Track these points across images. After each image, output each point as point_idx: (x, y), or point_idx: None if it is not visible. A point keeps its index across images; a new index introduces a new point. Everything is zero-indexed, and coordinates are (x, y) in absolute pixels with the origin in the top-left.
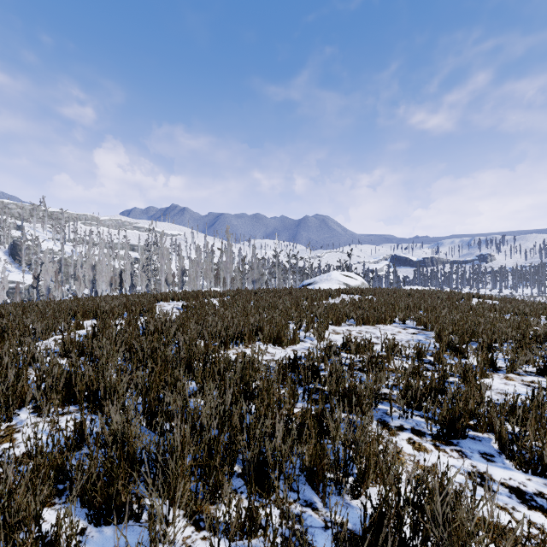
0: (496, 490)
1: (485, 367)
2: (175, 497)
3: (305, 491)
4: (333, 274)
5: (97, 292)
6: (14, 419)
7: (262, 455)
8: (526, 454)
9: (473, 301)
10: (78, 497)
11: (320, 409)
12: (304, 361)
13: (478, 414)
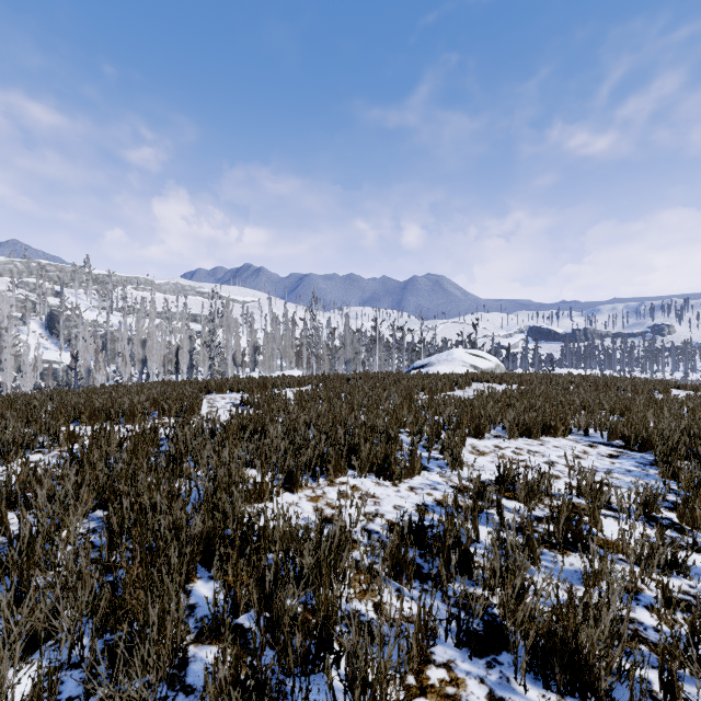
0: None
1: None
2: None
3: None
4: (456, 353)
5: (148, 375)
6: None
7: None
8: None
9: (671, 393)
10: None
11: None
12: (439, 529)
13: None
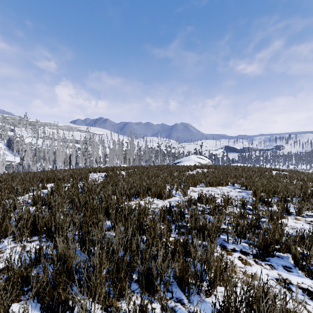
0: (294, 290)
1: (283, 212)
2: (96, 296)
3: (176, 291)
4: (192, 157)
5: (56, 167)
6: (1, 244)
7: (150, 269)
8: (311, 267)
9: (273, 172)
10: (35, 296)
11: (185, 239)
12: (175, 209)
13: (280, 242)
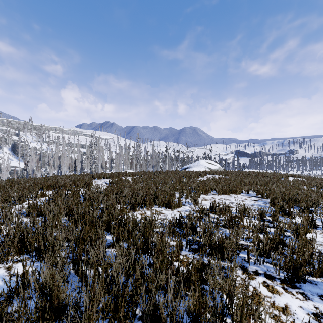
0: None
1: (309, 226)
2: None
3: None
4: (201, 162)
5: (61, 172)
6: None
7: (157, 306)
8: None
9: (289, 178)
10: None
11: (200, 262)
12: (186, 221)
13: (313, 264)
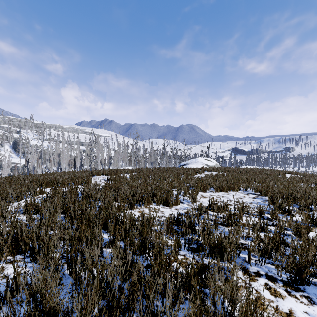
0: None
1: (310, 224)
2: None
3: None
4: (199, 159)
5: (61, 169)
6: None
7: (155, 315)
8: None
9: (286, 175)
10: None
11: (199, 264)
12: (184, 219)
13: None
